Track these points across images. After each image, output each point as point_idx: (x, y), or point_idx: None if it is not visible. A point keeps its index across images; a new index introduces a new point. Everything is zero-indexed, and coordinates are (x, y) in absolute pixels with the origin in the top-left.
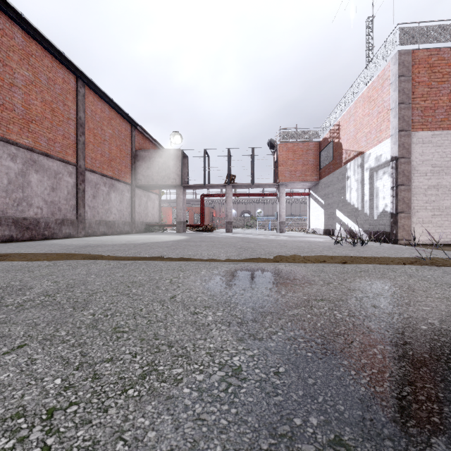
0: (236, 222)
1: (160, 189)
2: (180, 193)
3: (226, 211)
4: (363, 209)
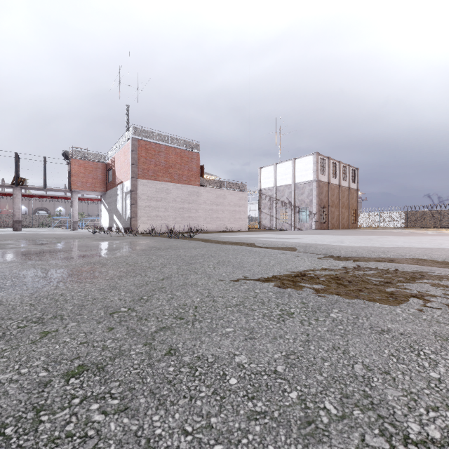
0: (27, 220)
1: None
2: None
3: (13, 211)
4: (123, 215)
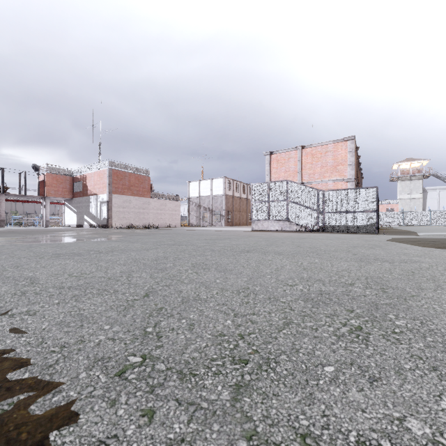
0: None
1: None
2: None
3: (0, 212)
4: (98, 216)
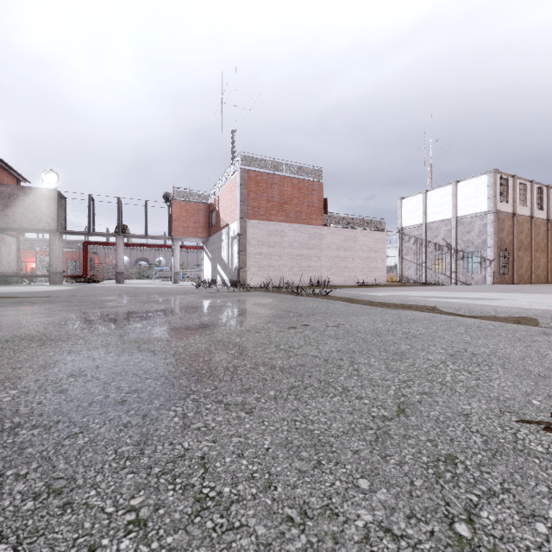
0: (129, 272)
1: (23, 232)
2: (55, 239)
3: (116, 262)
4: (229, 265)
